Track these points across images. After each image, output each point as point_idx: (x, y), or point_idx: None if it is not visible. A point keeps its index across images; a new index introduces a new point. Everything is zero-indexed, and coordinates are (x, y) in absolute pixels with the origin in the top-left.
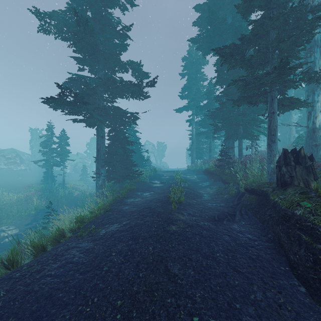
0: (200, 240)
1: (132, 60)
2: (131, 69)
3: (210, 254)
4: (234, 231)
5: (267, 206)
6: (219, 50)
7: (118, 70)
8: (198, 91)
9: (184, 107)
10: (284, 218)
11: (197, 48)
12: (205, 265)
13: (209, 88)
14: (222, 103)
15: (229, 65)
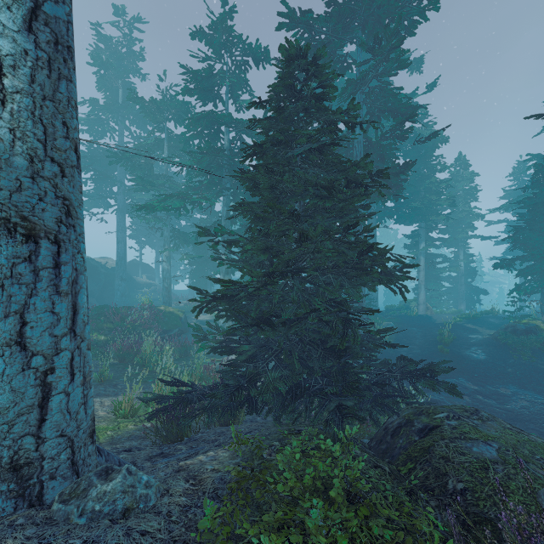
0: None
1: None
2: None
3: None
4: None
5: None
6: None
7: None
8: None
9: None
10: None
11: None
12: None
13: None
14: None
15: None
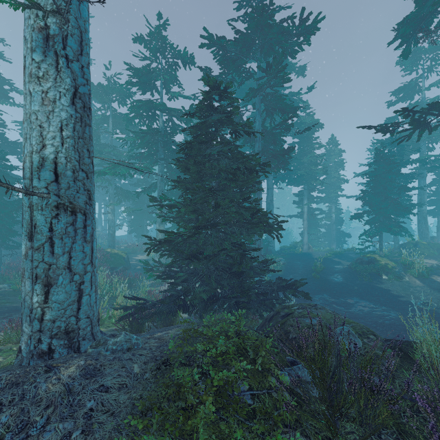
0: None
1: None
2: None
3: None
4: None
5: None
6: None
7: None
8: None
9: None
10: None
11: None
12: None
13: None
14: None
15: None
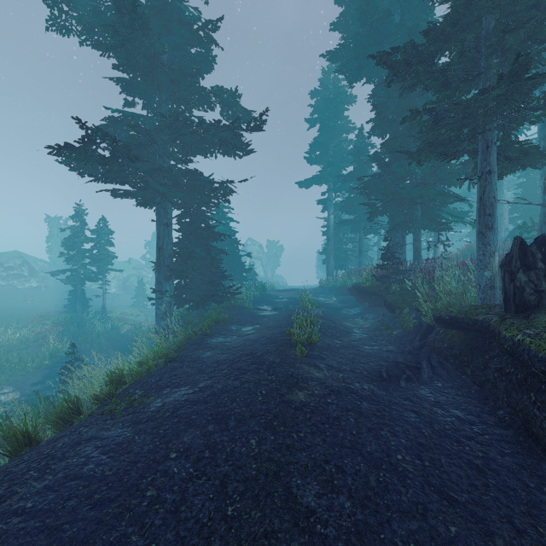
0: (358, 423)
1: (222, 86)
2: (220, 103)
3: (382, 455)
4: (425, 403)
5: (488, 351)
6: (384, 56)
7: (195, 104)
8: (338, 150)
9: (314, 178)
10: (544, 377)
11: (338, 70)
12: (374, 483)
13: (358, 145)
14: (385, 165)
15: (403, 84)
